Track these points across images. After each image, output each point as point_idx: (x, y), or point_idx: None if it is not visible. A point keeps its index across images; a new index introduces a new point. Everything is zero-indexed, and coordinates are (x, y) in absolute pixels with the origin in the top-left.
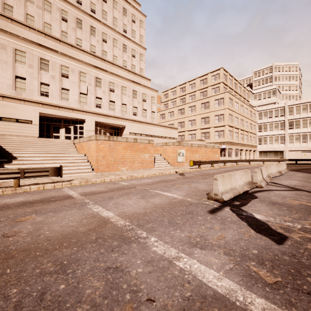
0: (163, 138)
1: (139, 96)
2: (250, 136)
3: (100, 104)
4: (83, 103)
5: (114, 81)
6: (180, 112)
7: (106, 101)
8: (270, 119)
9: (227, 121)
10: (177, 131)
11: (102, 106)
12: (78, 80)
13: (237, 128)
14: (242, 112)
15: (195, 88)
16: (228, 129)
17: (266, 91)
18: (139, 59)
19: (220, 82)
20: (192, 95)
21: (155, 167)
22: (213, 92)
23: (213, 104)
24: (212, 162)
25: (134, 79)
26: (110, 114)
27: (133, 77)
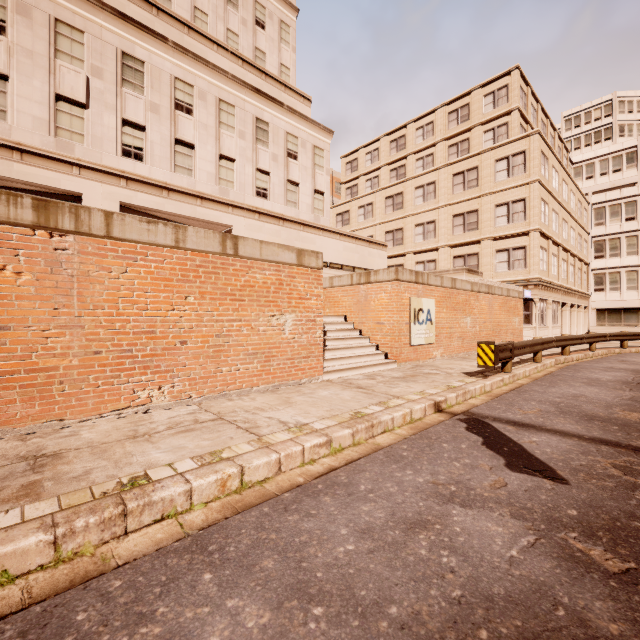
0: (346, 271)
1: (275, 141)
2: (578, 268)
3: (139, 147)
4: (72, 135)
5: (192, 78)
6: (390, 205)
7: (163, 139)
8: (630, 223)
9: (537, 218)
10: (384, 253)
11: (146, 155)
12: (48, 50)
13: (557, 242)
14: (565, 202)
15: (432, 137)
16: (538, 241)
17: (607, 154)
18: (276, 35)
19: (511, 111)
20: (424, 157)
21: (326, 373)
22: (489, 140)
23: (489, 174)
24: (539, 344)
25: (261, 89)
26: (175, 185)
27: (258, 81)
